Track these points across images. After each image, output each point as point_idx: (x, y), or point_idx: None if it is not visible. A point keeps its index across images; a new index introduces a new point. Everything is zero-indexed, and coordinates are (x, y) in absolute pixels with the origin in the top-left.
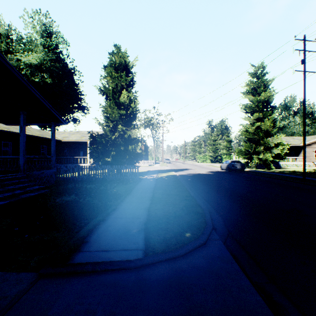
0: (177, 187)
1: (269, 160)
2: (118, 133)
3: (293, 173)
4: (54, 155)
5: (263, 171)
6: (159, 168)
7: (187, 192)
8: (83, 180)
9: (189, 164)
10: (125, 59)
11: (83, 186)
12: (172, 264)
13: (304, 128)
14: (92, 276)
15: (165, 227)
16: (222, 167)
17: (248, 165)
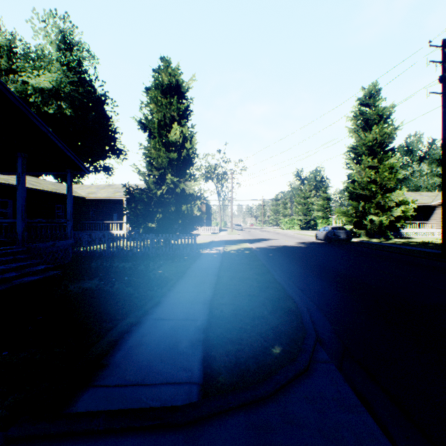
0: (254, 267)
1: (387, 226)
2: (167, 187)
3: (422, 244)
4: (71, 218)
5: (379, 242)
6: (226, 237)
7: (269, 275)
8: (115, 256)
9: (269, 231)
10: (177, 78)
11: (113, 265)
12: (252, 415)
13: (443, 178)
14: (104, 442)
15: (237, 337)
16: (318, 236)
17: (356, 233)
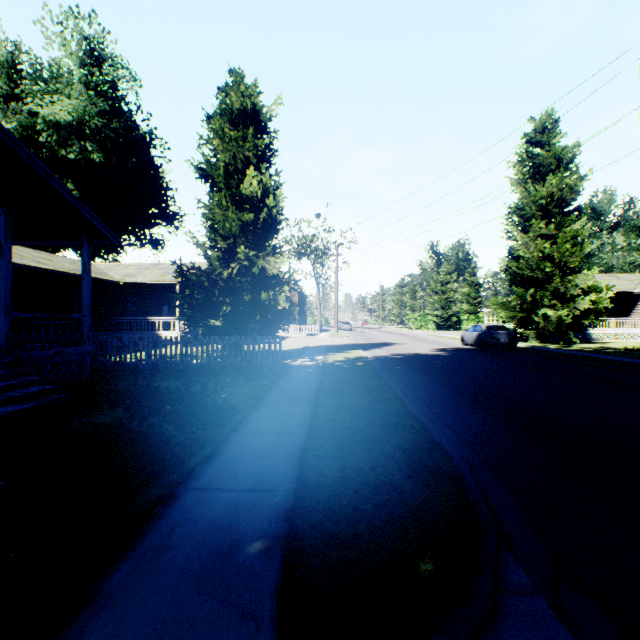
0: (372, 389)
1: (568, 325)
2: (239, 265)
3: (625, 352)
4: (89, 312)
5: (559, 349)
6: (328, 341)
7: (398, 402)
8: (158, 370)
9: (391, 332)
10: (254, 100)
11: (153, 386)
12: None
13: None
14: None
15: (348, 531)
16: (466, 339)
17: (521, 335)
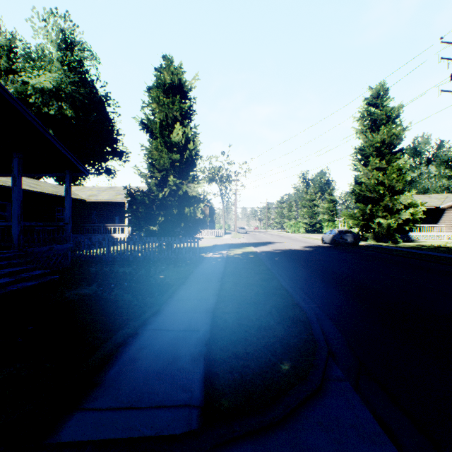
0: (259, 272)
1: (395, 230)
2: (169, 189)
3: (432, 248)
4: (70, 221)
5: (388, 246)
6: (230, 240)
7: (275, 280)
8: (115, 260)
9: (274, 235)
10: (180, 77)
11: (113, 270)
12: (260, 447)
13: None
14: None
15: (242, 351)
16: (324, 239)
17: (363, 236)
